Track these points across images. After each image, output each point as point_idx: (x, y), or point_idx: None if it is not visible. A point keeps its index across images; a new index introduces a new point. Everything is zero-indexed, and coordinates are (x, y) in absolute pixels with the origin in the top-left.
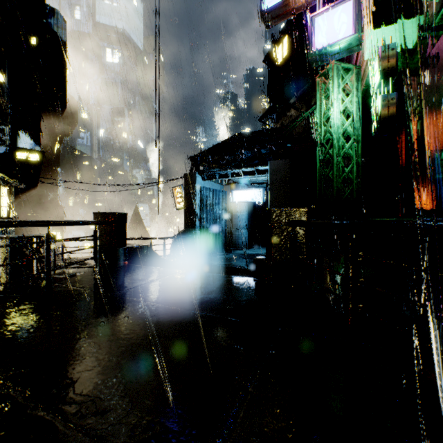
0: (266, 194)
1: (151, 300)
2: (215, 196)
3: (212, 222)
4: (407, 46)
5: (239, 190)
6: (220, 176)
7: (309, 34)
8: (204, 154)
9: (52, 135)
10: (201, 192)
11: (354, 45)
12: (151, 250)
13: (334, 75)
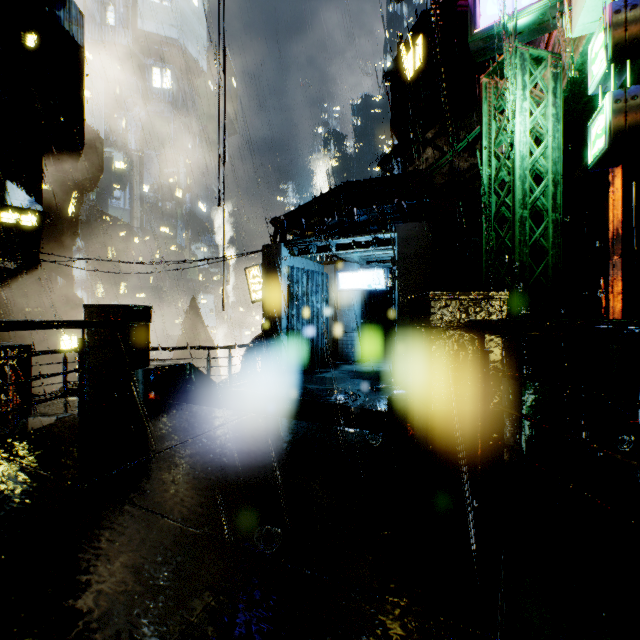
0: (391, 277)
1: (161, 504)
2: (311, 282)
3: (307, 321)
4: None
5: (349, 271)
6: (319, 249)
7: (470, 3)
8: (294, 214)
9: (65, 189)
10: (288, 275)
11: (551, 16)
12: (198, 371)
13: (517, 68)
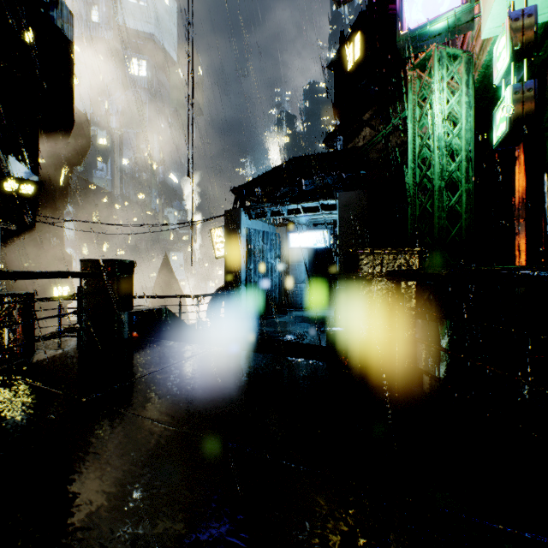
0: (333, 237)
1: (148, 412)
2: (266, 241)
3: (262, 274)
4: (547, 14)
5: (298, 232)
6: (272, 213)
7: (397, 9)
8: (251, 184)
9: (57, 162)
10: (247, 235)
11: (464, 21)
12: (173, 314)
13: (436, 64)
